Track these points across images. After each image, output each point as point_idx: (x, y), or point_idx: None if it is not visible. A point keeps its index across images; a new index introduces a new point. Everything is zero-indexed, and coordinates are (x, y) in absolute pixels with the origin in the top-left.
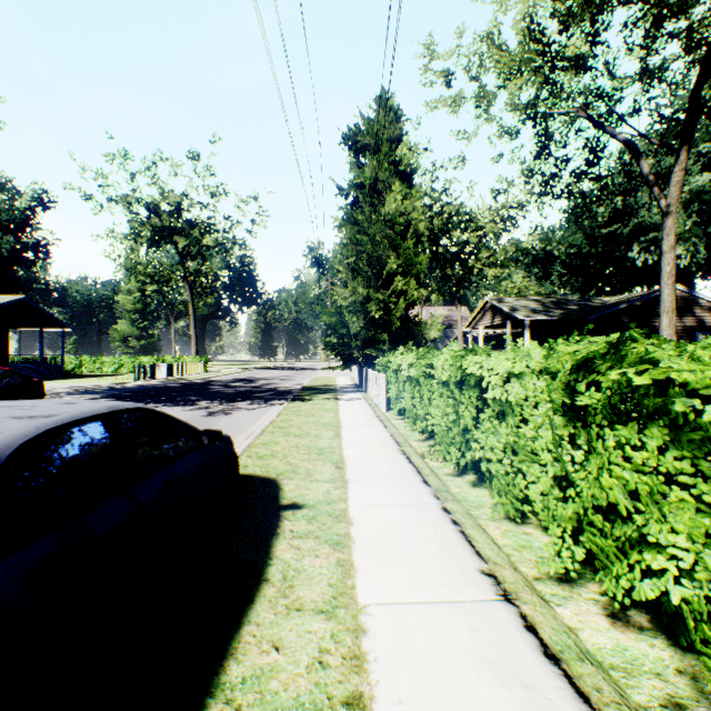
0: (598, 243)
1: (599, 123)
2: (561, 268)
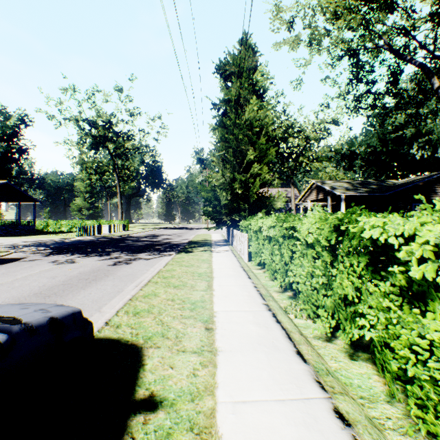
0: (388, 144)
1: (399, 53)
2: (361, 162)
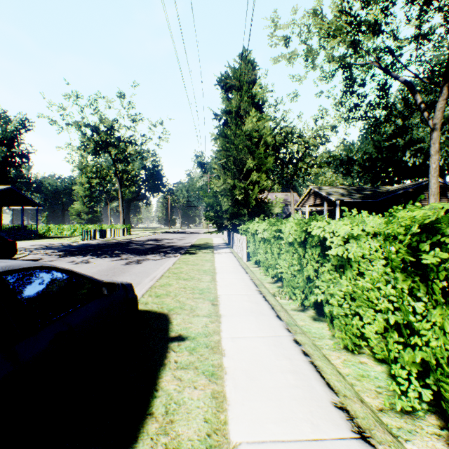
0: (383, 151)
1: (387, 70)
2: (358, 167)
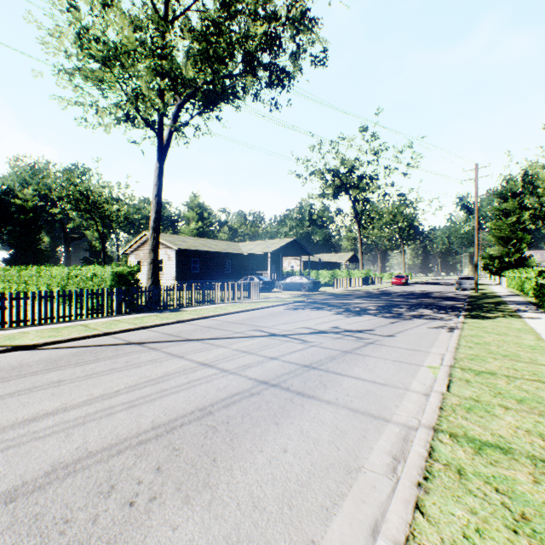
0: None
1: None
2: None
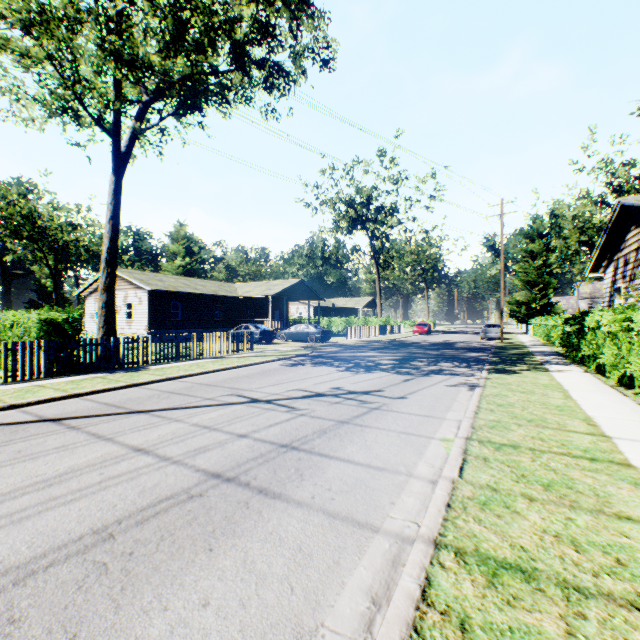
0: None
1: None
2: None
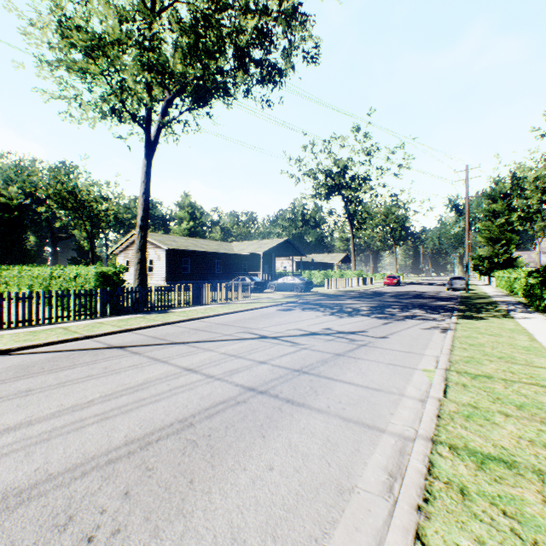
0: None
1: None
2: None
